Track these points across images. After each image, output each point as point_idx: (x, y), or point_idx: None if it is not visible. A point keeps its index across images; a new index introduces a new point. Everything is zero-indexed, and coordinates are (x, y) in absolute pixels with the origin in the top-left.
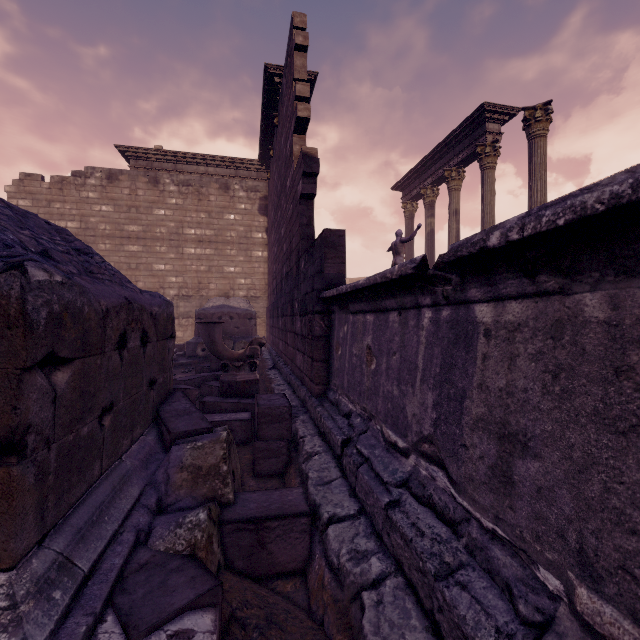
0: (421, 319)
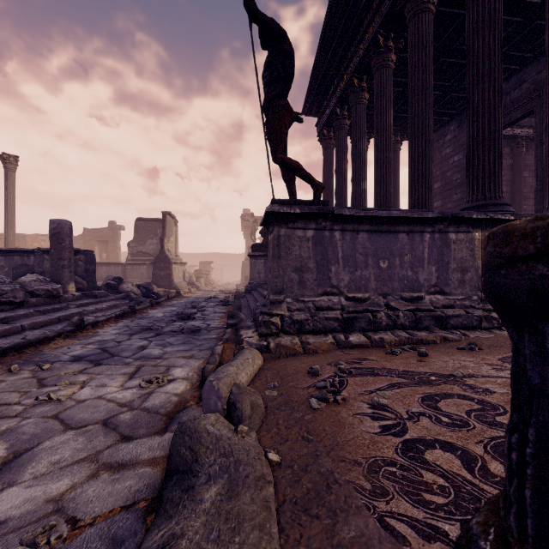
0: (30, 258)
